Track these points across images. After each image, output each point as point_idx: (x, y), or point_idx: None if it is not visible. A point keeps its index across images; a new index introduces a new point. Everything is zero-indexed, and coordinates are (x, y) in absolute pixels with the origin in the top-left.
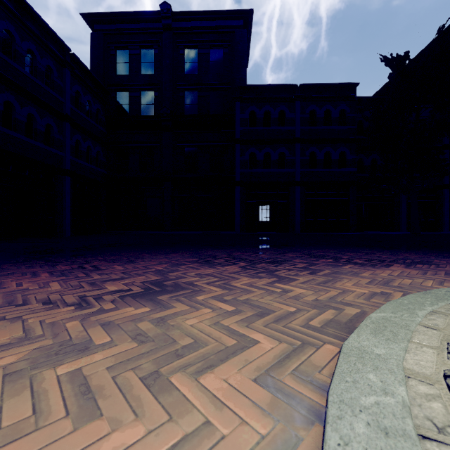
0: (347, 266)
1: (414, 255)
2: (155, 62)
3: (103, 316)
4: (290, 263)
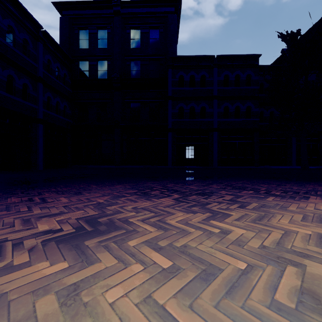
0: (270, 198)
1: (319, 186)
2: (108, 39)
3: (2, 281)
4: (217, 195)
